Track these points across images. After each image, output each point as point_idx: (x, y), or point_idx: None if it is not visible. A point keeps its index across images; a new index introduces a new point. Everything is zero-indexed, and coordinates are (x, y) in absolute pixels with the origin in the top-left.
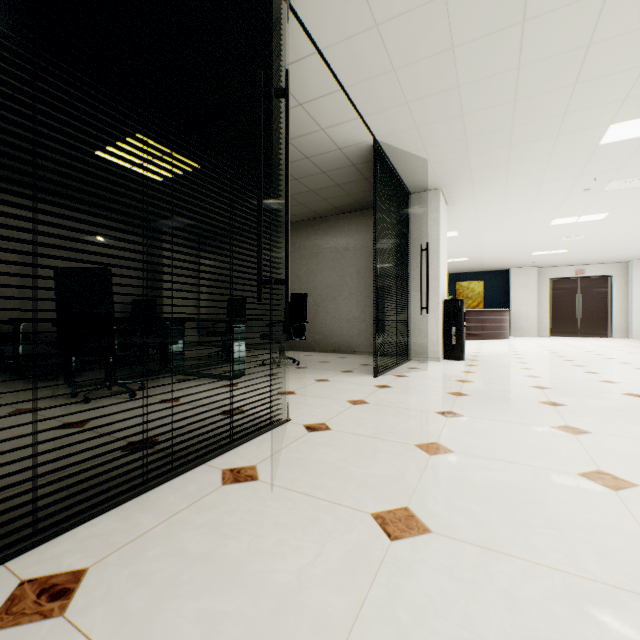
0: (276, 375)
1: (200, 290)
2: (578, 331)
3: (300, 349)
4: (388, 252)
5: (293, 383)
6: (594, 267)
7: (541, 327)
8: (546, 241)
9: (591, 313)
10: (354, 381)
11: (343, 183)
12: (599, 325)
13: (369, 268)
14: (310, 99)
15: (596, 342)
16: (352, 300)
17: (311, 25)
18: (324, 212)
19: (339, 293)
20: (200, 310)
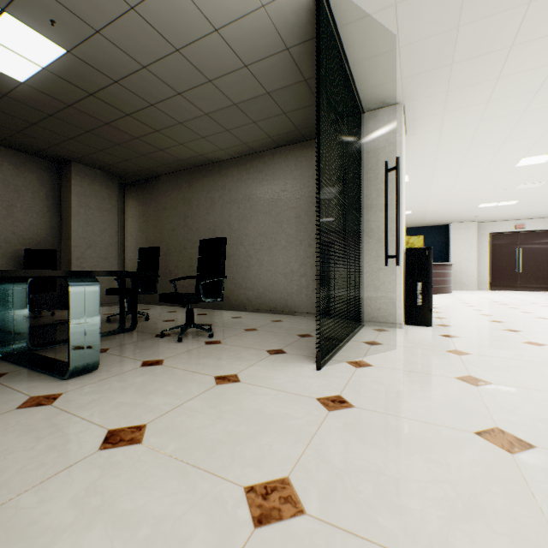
0: (159, 363)
1: (125, 241)
2: (518, 285)
3: (230, 308)
4: (337, 175)
5: (168, 390)
6: (534, 221)
7: (481, 281)
8: (500, 190)
9: (531, 267)
10: (282, 382)
11: (275, 90)
12: (539, 279)
13: (310, 211)
14: None
15: (547, 297)
16: (290, 250)
17: None
18: (257, 144)
19: (275, 242)
20: (125, 263)
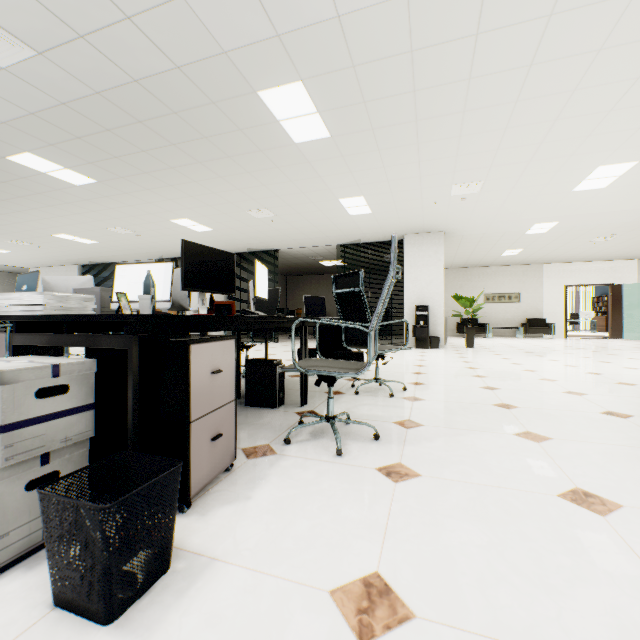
0: None
1: None
2: None
3: None
4: None
5: None
6: None
7: None
8: None
9: None
10: None
11: (375, 248)
12: None
13: None
14: (309, 249)
15: None
16: None
17: (284, 248)
18: None
19: None
20: None
